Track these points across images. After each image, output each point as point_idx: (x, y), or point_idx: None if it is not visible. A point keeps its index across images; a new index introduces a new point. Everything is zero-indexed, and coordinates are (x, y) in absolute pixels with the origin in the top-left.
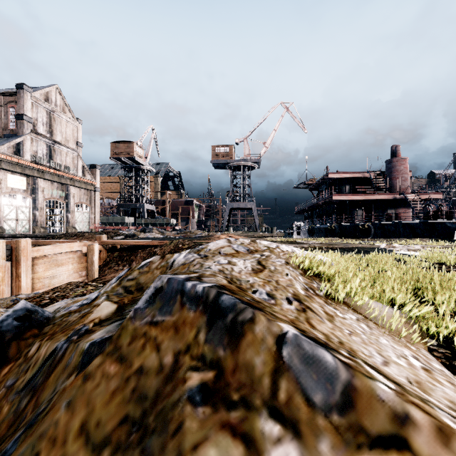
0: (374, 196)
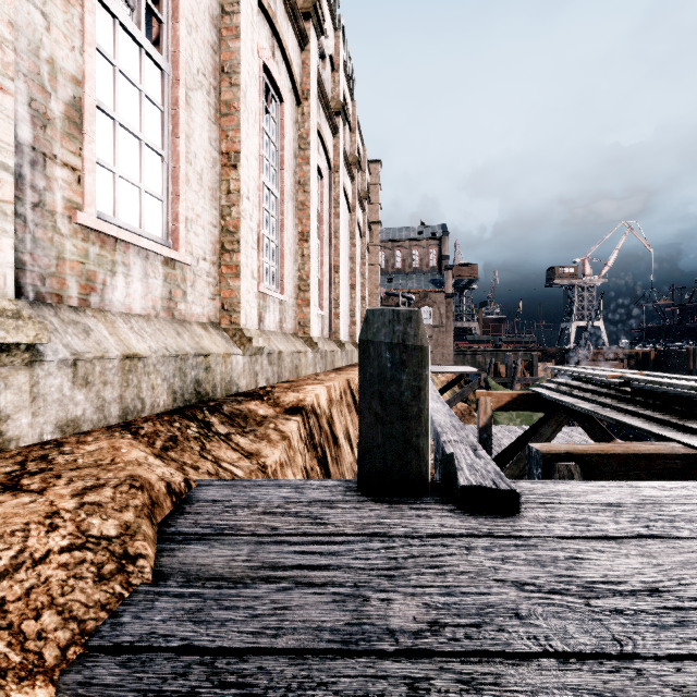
0: None
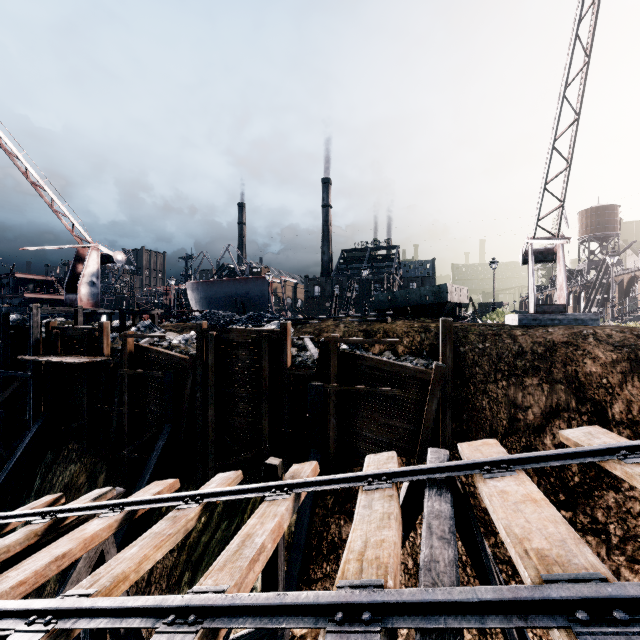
0: (57, 296)
